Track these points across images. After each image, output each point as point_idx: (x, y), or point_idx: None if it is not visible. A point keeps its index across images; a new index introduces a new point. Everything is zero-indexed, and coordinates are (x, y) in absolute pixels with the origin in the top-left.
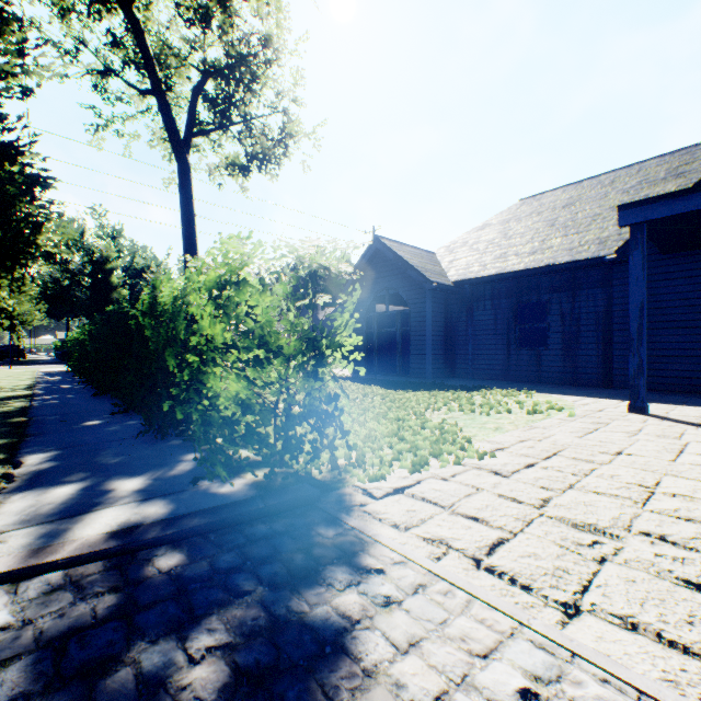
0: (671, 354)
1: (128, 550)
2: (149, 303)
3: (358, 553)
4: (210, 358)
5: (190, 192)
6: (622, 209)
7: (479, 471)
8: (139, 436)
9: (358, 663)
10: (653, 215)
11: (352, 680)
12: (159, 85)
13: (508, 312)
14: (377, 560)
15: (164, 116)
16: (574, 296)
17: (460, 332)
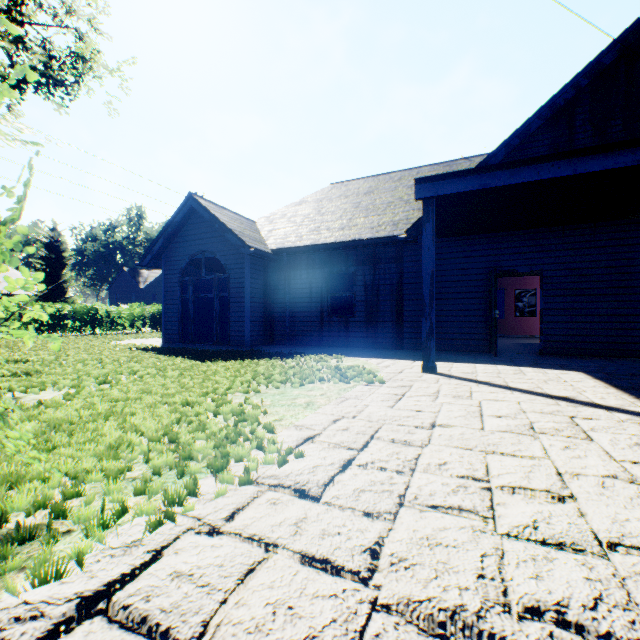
0: (443, 320)
1: None
2: None
3: None
4: None
5: None
6: (418, 183)
7: (277, 493)
8: None
9: None
10: (442, 191)
11: None
12: None
13: (322, 282)
14: None
15: None
16: (375, 269)
17: (279, 299)
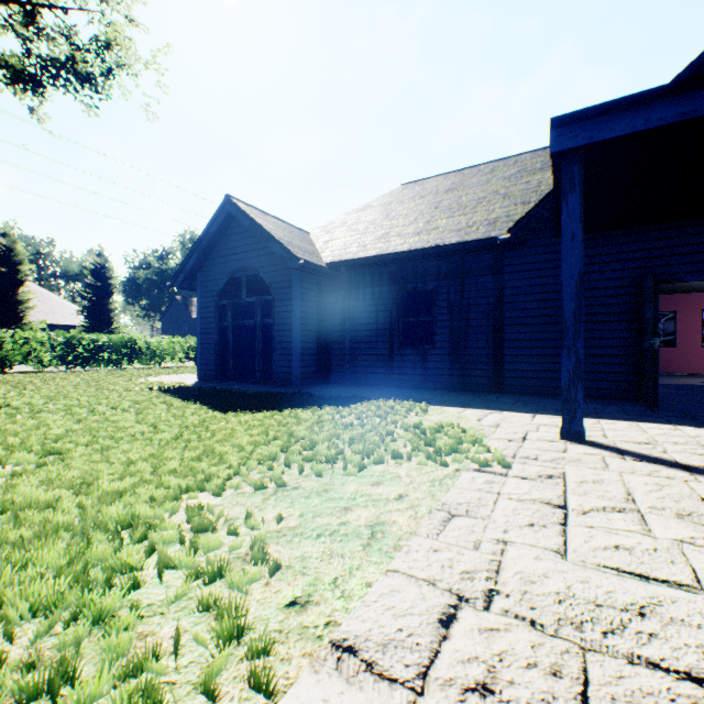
0: None
1: None
2: None
3: None
4: None
5: None
6: (557, 126)
7: None
8: None
9: None
10: (601, 134)
11: None
12: None
13: (391, 303)
14: None
15: None
16: (463, 284)
17: (336, 327)
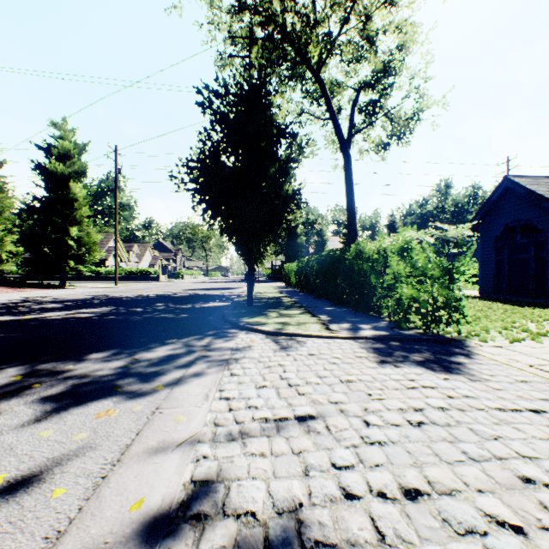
0: None
1: (379, 339)
2: (355, 253)
3: (469, 355)
4: (398, 279)
5: (350, 173)
6: None
7: None
8: (353, 314)
9: (465, 366)
10: None
11: (463, 367)
12: (333, 114)
13: None
14: (478, 357)
15: (336, 131)
16: None
17: None
